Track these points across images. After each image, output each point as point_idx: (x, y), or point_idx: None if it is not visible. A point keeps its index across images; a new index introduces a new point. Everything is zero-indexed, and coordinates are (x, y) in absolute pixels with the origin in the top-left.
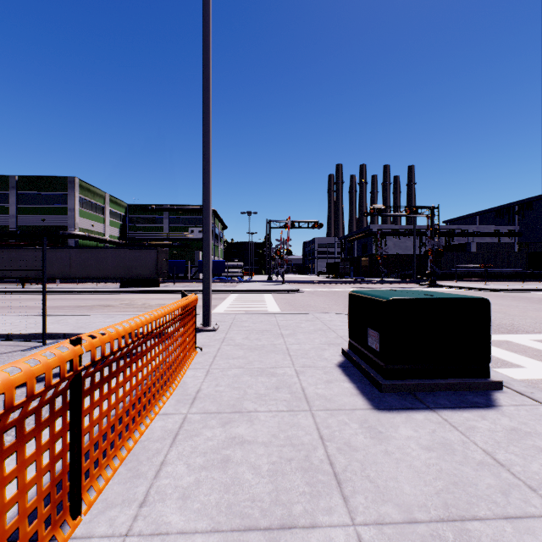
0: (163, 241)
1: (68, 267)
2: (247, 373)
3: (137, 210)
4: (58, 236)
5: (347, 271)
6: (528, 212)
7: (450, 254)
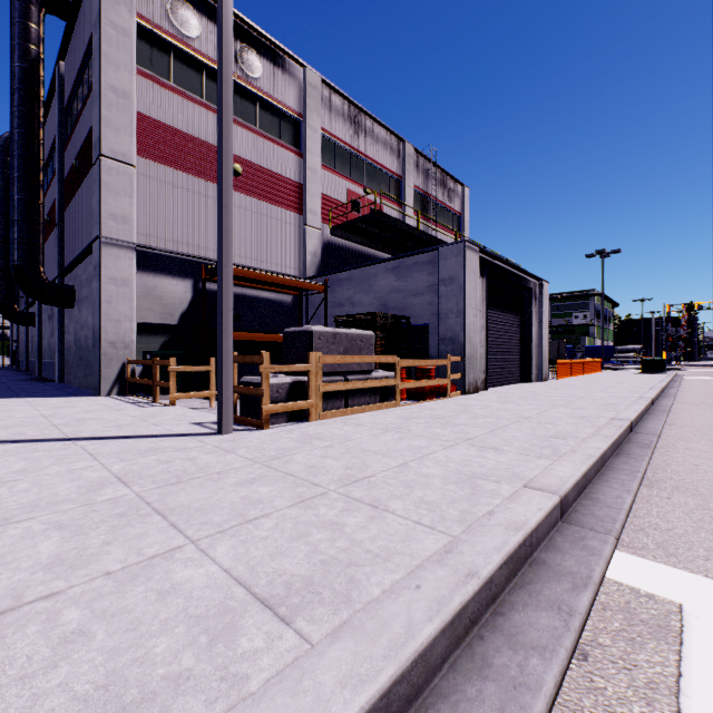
0: None
1: None
2: (613, 373)
3: None
4: None
5: None
6: None
7: None
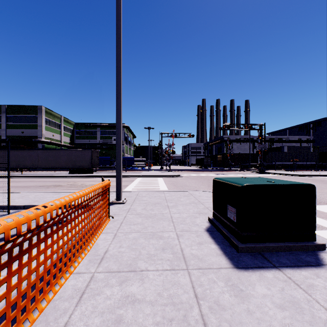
0: (97, 145)
1: (36, 161)
2: (143, 237)
3: (81, 126)
4: (32, 142)
5: (209, 163)
6: (319, 127)
7: (272, 153)
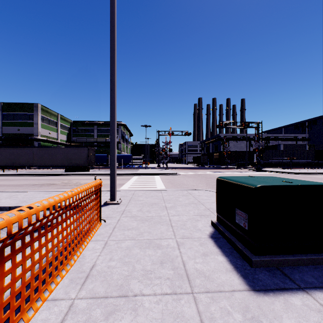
0: (94, 143)
1: (31, 159)
2: (137, 245)
3: (78, 124)
4: (28, 140)
5: (205, 161)
6: (314, 126)
7: (268, 151)
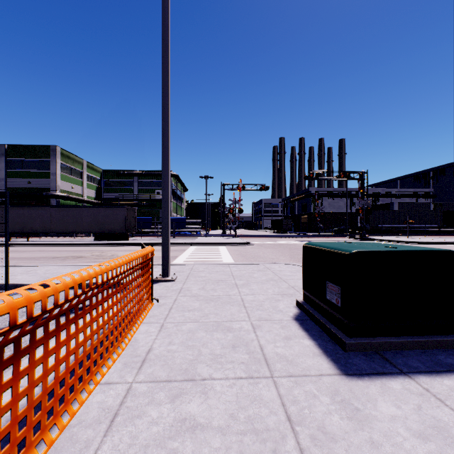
0: (133, 201)
1: (48, 223)
2: (202, 328)
3: (111, 175)
4: (42, 197)
5: (289, 227)
6: (441, 177)
7: (377, 212)
